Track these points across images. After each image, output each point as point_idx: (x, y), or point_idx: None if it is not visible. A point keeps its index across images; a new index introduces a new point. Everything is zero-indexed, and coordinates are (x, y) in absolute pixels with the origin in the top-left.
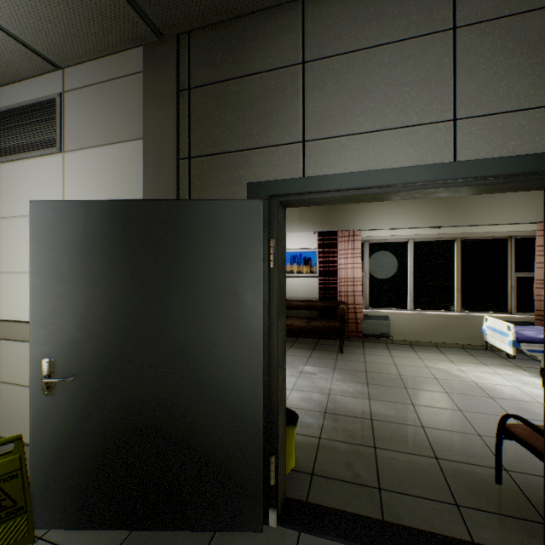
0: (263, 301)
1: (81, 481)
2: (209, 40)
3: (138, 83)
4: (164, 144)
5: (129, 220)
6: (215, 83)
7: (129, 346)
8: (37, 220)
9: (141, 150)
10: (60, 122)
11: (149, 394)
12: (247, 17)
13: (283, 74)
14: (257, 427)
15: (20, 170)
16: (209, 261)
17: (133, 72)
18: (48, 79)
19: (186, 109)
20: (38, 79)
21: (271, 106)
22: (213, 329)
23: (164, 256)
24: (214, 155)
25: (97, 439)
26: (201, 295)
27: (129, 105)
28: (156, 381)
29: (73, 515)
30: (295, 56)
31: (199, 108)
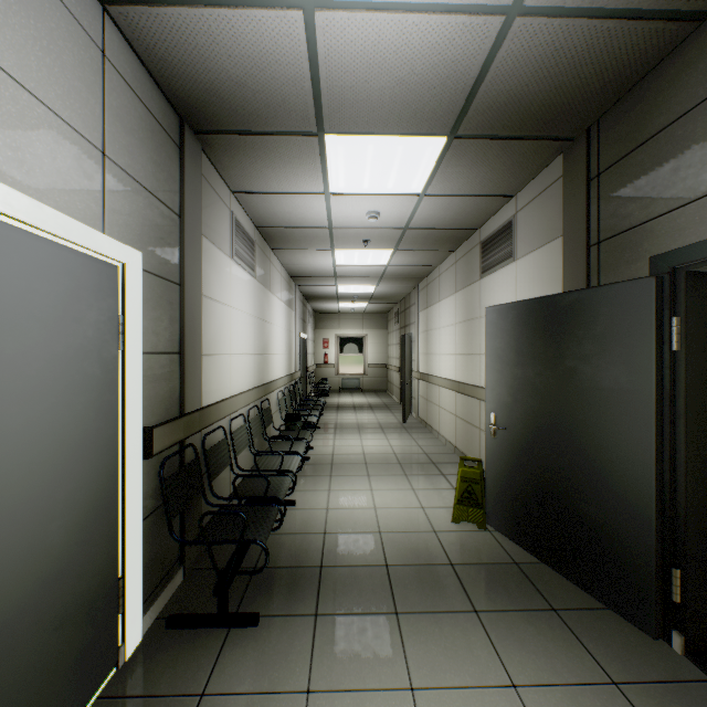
0: (662, 388)
1: (509, 505)
2: (614, 118)
3: (560, 186)
4: (576, 236)
5: (536, 314)
6: (619, 160)
7: (536, 413)
8: (488, 320)
9: (562, 245)
10: (514, 237)
11: (550, 456)
12: (650, 73)
13: (690, 117)
14: (648, 522)
15: (494, 280)
16: (597, 344)
17: (556, 178)
18: (508, 207)
19: (595, 196)
20: (503, 209)
21: (676, 162)
22: (601, 410)
23: (561, 342)
24: (618, 234)
25: (518, 479)
26: (590, 377)
27: (553, 208)
28: (555, 446)
29: (505, 527)
30: (705, 88)
31: (606, 191)
